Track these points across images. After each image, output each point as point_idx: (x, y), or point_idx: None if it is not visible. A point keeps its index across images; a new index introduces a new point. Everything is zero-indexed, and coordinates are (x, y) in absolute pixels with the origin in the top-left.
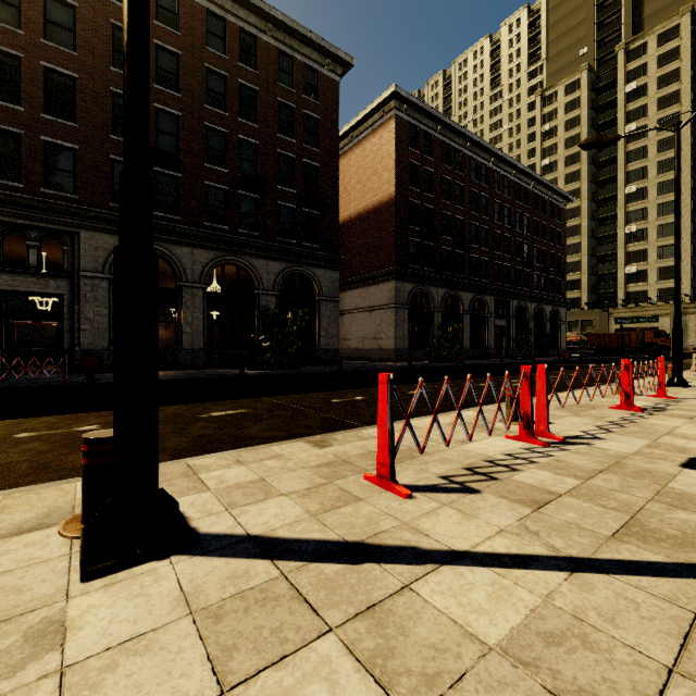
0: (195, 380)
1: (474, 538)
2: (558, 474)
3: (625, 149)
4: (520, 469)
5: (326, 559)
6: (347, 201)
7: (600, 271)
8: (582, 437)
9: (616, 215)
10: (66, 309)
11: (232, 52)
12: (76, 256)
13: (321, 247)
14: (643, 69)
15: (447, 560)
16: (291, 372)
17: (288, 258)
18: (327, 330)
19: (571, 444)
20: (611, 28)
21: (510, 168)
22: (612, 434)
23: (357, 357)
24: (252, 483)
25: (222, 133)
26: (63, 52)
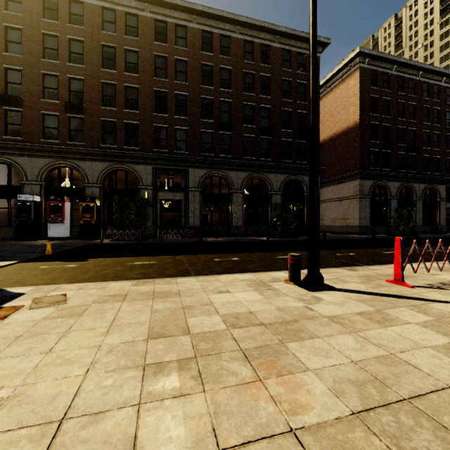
0: (246, 242)
1: (449, 299)
2: None
3: None
4: None
5: (388, 296)
6: (322, 129)
7: None
8: None
9: None
10: (183, 206)
11: (257, 59)
12: (187, 181)
13: (308, 162)
14: None
15: (439, 302)
16: (294, 239)
17: (288, 171)
18: None
19: None
20: None
21: None
22: None
23: (329, 231)
24: (335, 278)
25: (251, 105)
26: (182, 84)
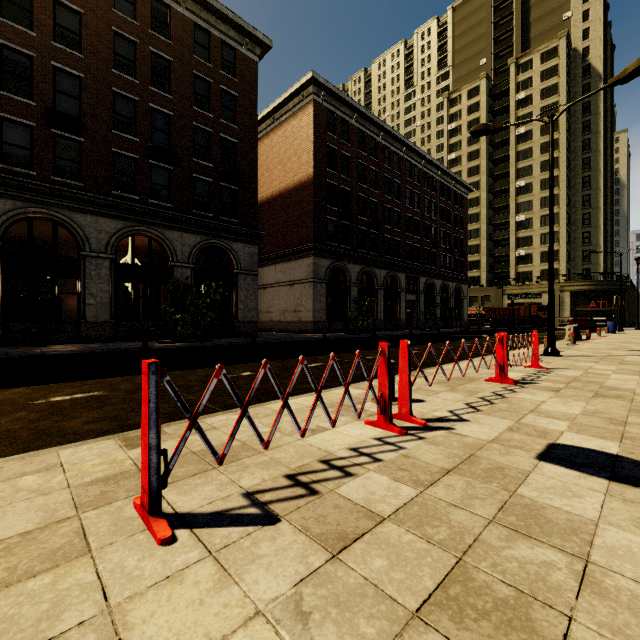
0: (86, 354)
1: None
2: (396, 480)
3: (516, 149)
4: (355, 473)
5: None
6: (269, 180)
7: (496, 253)
8: (446, 419)
9: (508, 206)
10: None
11: (142, 19)
12: None
13: (239, 221)
14: (530, 81)
15: None
16: (201, 345)
17: (204, 231)
18: (246, 302)
19: (431, 429)
20: (505, 44)
21: (420, 158)
22: (479, 414)
23: (278, 329)
24: None
25: (132, 100)
26: None
